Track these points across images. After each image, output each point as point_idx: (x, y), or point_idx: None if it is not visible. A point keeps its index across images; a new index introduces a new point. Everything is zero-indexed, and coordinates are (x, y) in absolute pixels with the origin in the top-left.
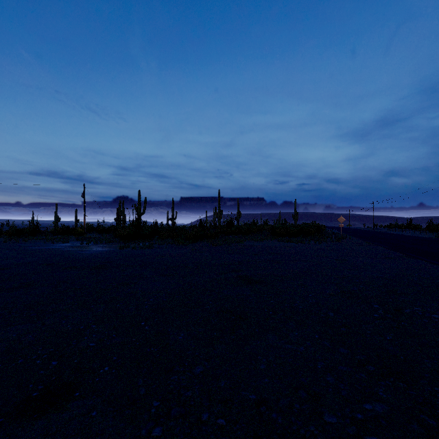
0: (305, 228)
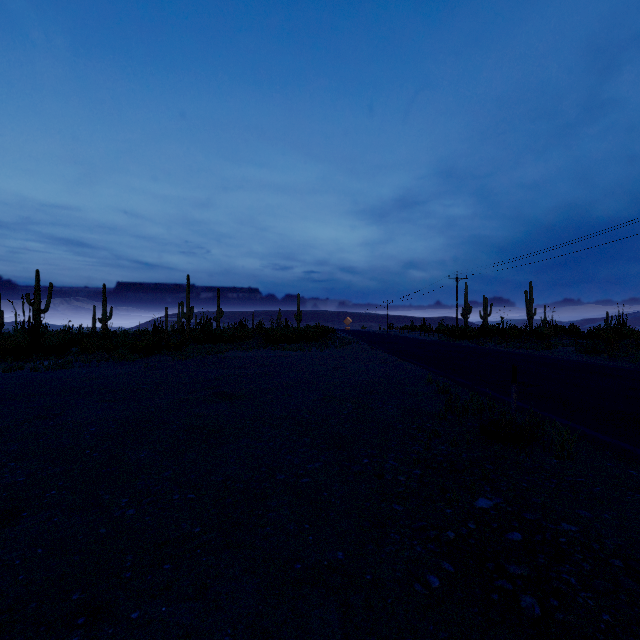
0: (307, 331)
